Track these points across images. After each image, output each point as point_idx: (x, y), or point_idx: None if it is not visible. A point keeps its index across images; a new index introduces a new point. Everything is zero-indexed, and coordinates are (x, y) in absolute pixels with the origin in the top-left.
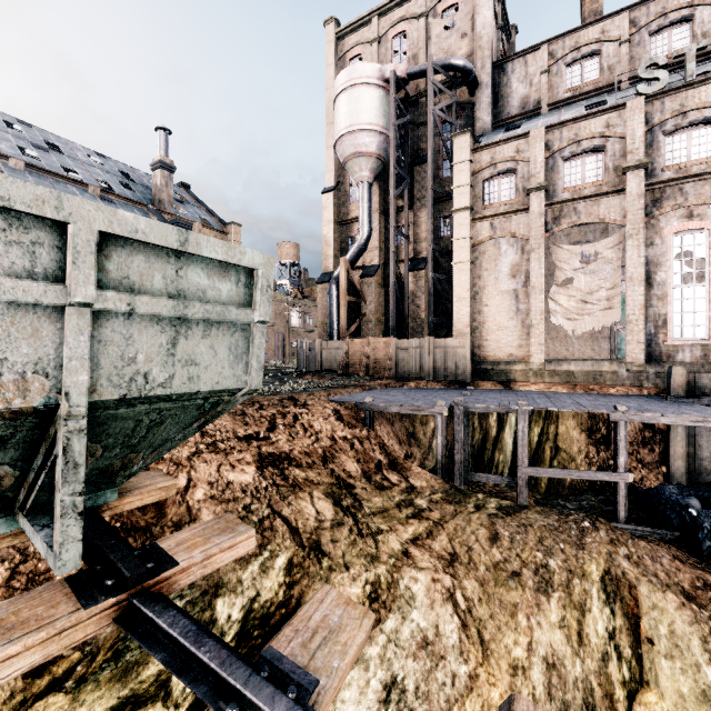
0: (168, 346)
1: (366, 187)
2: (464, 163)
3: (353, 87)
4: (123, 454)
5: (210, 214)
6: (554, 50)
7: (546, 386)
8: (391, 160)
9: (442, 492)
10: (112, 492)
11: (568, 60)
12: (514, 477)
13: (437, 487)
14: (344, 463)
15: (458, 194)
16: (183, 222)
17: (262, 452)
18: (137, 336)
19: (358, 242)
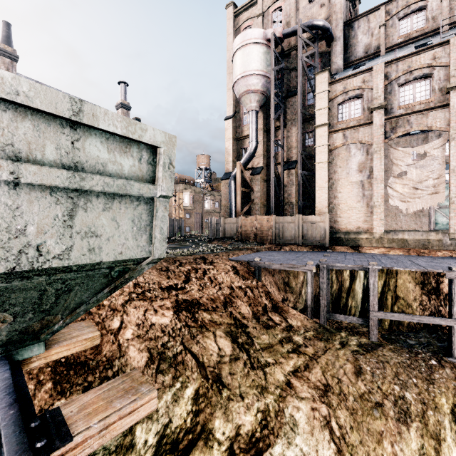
0: (64, 217)
1: (254, 113)
2: (324, 93)
3: (245, 46)
4: (39, 317)
5: None
6: (390, 9)
7: (386, 250)
8: (271, 94)
9: (313, 331)
10: (39, 346)
11: (400, 15)
12: (364, 316)
13: (309, 326)
14: (240, 307)
15: (319, 115)
16: None
17: (179, 299)
18: (26, 207)
19: (248, 151)
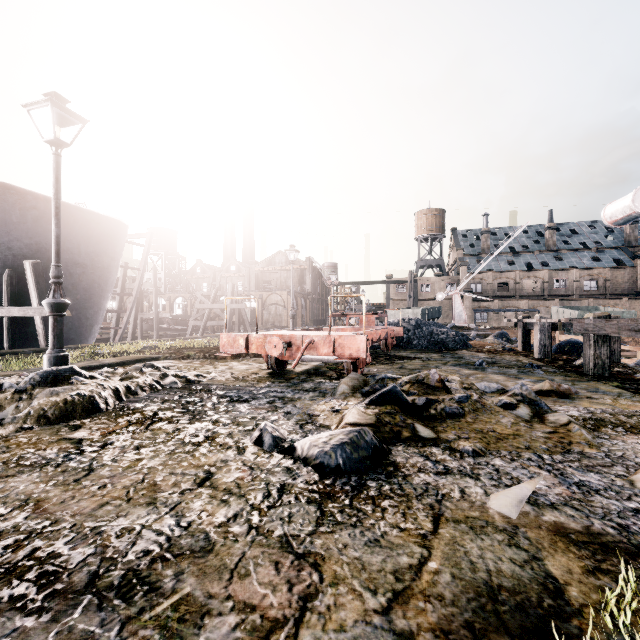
0: None
1: None
2: None
3: None
4: None
5: None
6: None
7: None
8: None
9: None
10: None
11: None
12: None
13: None
14: None
15: None
16: None
17: None
18: None
19: None
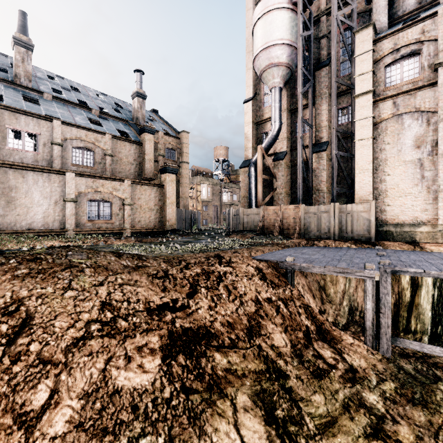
0: None
1: (277, 91)
2: (367, 53)
3: (268, 13)
4: None
5: (169, 127)
6: None
7: None
8: (299, 64)
9: (392, 379)
10: None
11: None
12: (437, 338)
13: (380, 367)
14: (272, 335)
15: (360, 81)
16: (149, 129)
17: (175, 330)
18: None
19: (271, 134)
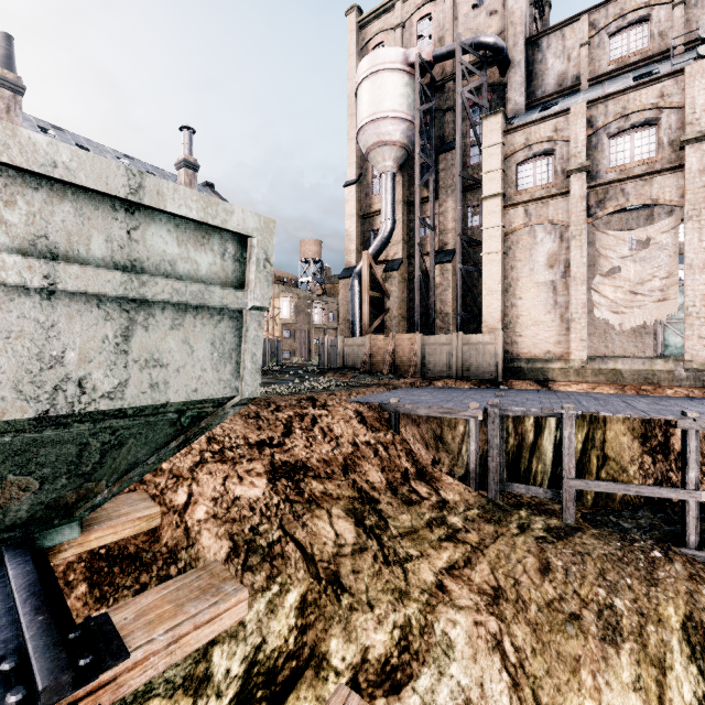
0: (116, 339)
1: (389, 177)
2: (496, 146)
3: (376, 73)
4: (75, 484)
5: None
6: (596, 20)
7: (589, 386)
8: (416, 147)
9: (478, 508)
10: (72, 527)
11: (611, 29)
12: (555, 487)
13: (471, 501)
14: (367, 473)
15: (488, 180)
16: None
17: (275, 461)
18: (64, 324)
19: (381, 235)
